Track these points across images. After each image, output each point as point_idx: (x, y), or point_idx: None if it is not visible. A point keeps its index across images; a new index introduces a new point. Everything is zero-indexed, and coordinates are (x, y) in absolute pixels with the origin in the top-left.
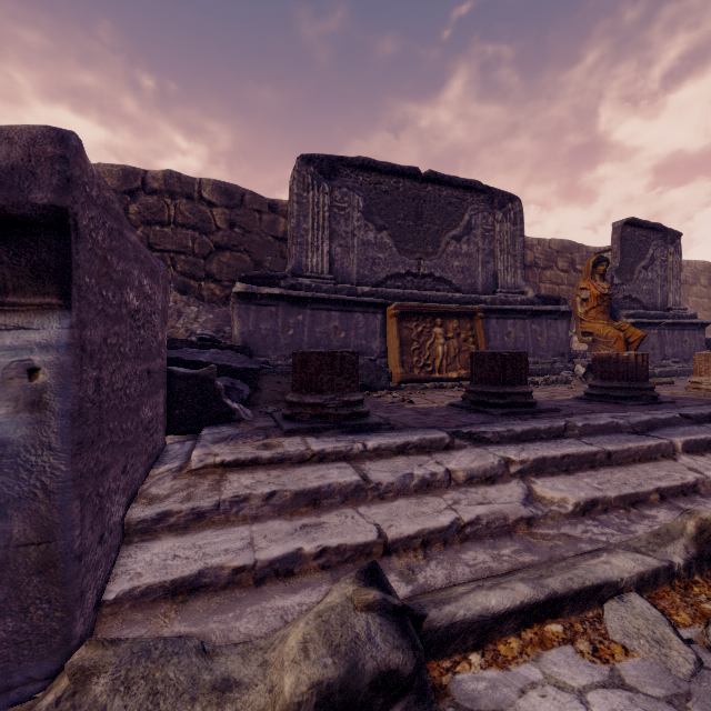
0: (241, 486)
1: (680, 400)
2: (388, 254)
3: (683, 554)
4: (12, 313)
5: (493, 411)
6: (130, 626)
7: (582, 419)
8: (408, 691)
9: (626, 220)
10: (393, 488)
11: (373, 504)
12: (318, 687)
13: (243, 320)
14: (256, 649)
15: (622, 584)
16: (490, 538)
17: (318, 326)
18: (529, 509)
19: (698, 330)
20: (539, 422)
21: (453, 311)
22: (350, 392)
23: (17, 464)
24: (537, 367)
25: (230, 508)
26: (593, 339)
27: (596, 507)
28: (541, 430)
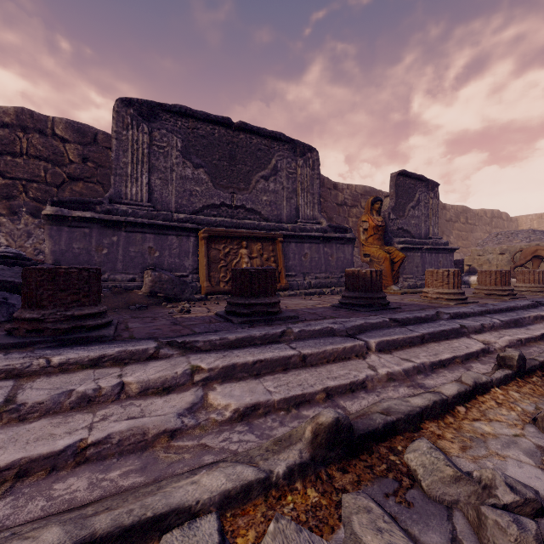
0: None
1: (407, 306)
2: (204, 188)
3: (294, 460)
4: None
5: (235, 320)
6: None
7: (304, 325)
8: None
9: (399, 171)
10: (42, 407)
11: (2, 429)
12: None
13: (55, 240)
14: None
15: (198, 508)
16: (117, 457)
17: (133, 246)
18: (182, 420)
19: (449, 253)
20: (261, 329)
21: (257, 236)
22: (78, 306)
23: None
24: (326, 280)
25: None
26: (370, 259)
27: (257, 411)
28: (256, 337)
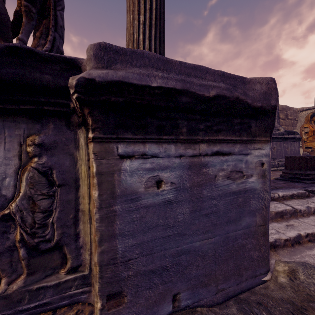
0: None
1: None
2: None
3: None
4: (257, 143)
5: (306, 181)
6: None
7: None
8: None
9: None
10: (305, 212)
11: (303, 218)
12: None
13: None
14: None
15: None
16: None
17: None
18: None
19: None
20: None
21: None
22: None
23: (258, 197)
24: None
25: None
26: (311, 150)
27: None
28: None
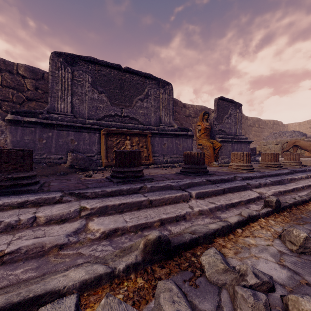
0: None
1: (219, 173)
2: (105, 105)
3: (131, 261)
4: None
5: (114, 180)
6: None
7: (155, 183)
8: None
9: (219, 97)
10: None
11: None
12: None
13: (13, 134)
14: None
15: (65, 290)
16: (23, 261)
17: (61, 138)
18: (68, 238)
19: (247, 144)
20: (128, 186)
21: (135, 133)
22: (16, 172)
23: None
24: (176, 159)
25: None
26: (202, 147)
27: (116, 233)
28: (124, 190)
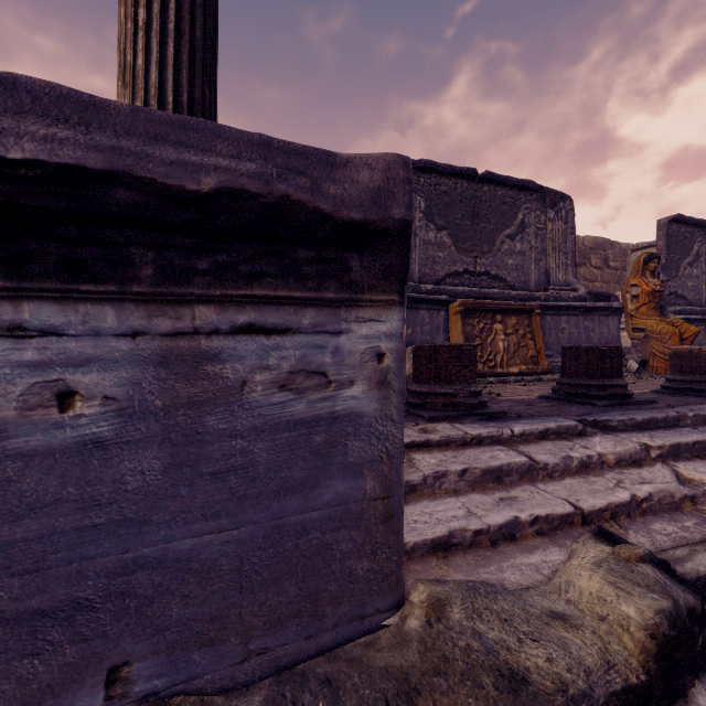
0: (430, 464)
1: None
2: (447, 253)
3: None
4: (367, 308)
5: (597, 402)
6: (417, 574)
7: (688, 410)
8: (702, 626)
9: (672, 217)
10: (558, 468)
11: (547, 482)
12: (662, 613)
13: None
14: (547, 592)
15: None
16: (664, 513)
17: None
18: (687, 488)
19: None
20: (651, 412)
21: (513, 308)
22: (473, 383)
23: (370, 433)
24: None
25: (434, 482)
26: (645, 335)
27: None
28: (658, 419)
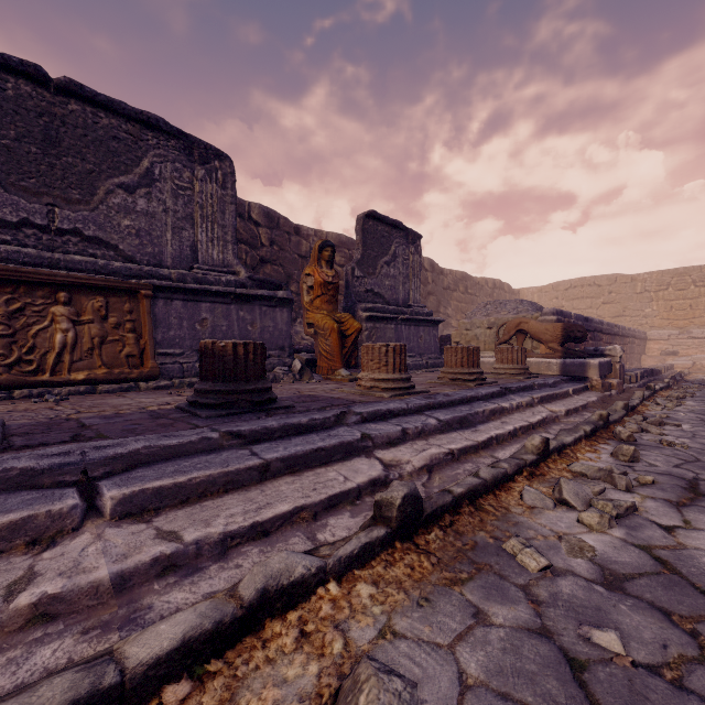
0: None
1: (311, 403)
2: None
3: None
4: None
5: None
6: None
7: None
8: None
9: (367, 212)
10: None
11: None
12: None
13: None
14: None
15: None
16: None
17: None
18: None
19: (432, 327)
20: None
21: (92, 284)
22: None
23: None
24: None
25: None
26: (316, 331)
27: None
28: None
